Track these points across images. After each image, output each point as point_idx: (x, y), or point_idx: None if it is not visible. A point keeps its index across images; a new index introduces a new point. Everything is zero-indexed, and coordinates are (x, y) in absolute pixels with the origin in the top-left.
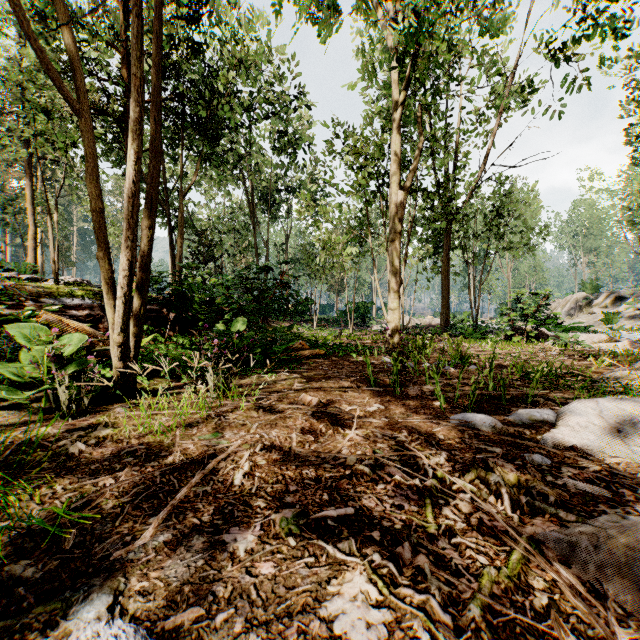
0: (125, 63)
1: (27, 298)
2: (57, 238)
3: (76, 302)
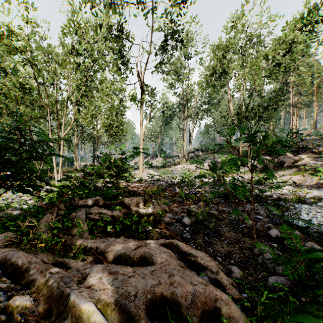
0: None
1: None
2: None
3: None
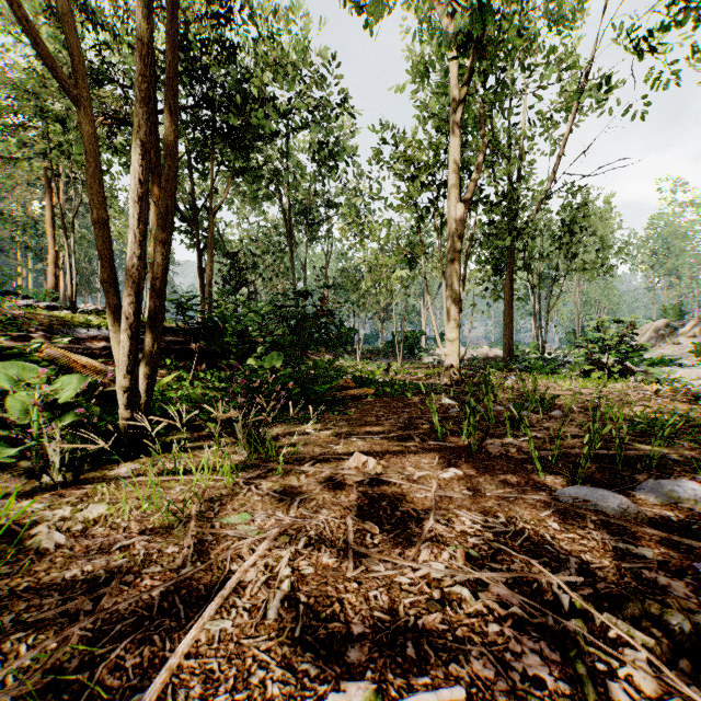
0: None
1: (37, 329)
2: (74, 261)
3: (92, 333)
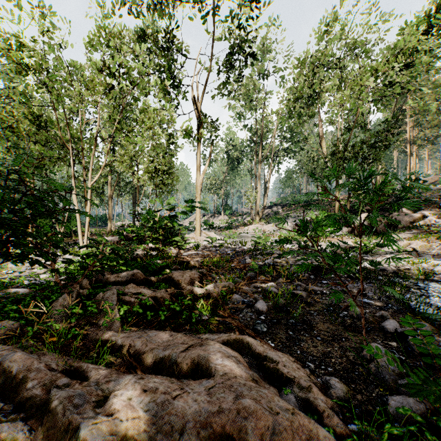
0: None
1: None
2: None
3: None
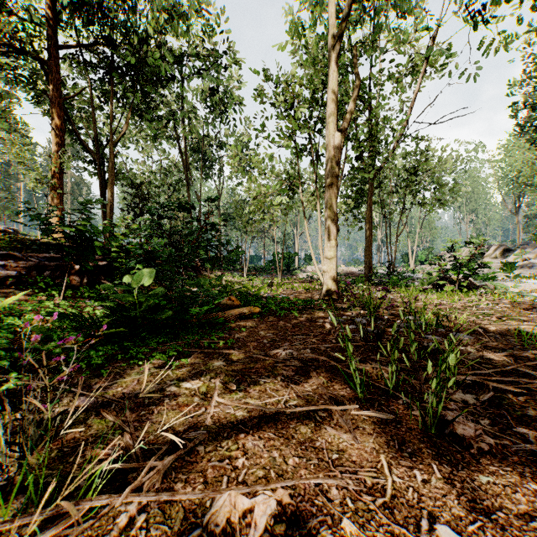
0: (50, 5)
1: None
2: None
3: None
